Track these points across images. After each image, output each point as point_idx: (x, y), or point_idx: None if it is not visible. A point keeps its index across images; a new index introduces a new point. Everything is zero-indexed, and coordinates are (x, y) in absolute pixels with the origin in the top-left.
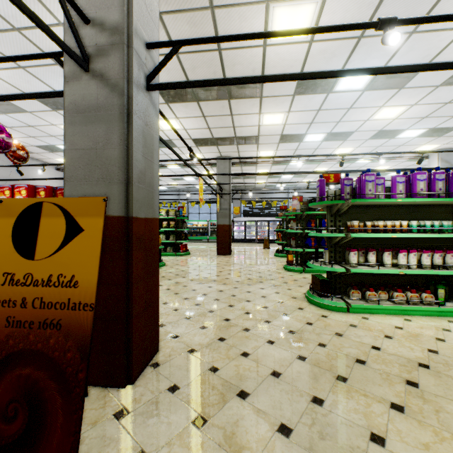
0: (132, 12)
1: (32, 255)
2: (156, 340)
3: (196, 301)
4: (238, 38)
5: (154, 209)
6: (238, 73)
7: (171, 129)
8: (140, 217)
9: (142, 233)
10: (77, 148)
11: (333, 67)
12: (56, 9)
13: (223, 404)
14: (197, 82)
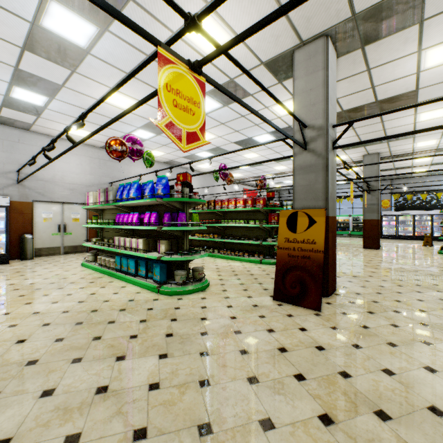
0: (328, 117)
1: (295, 231)
2: (335, 283)
3: (352, 274)
4: (393, 112)
5: (334, 211)
6: (389, 94)
7: None
8: (330, 216)
9: (331, 224)
10: (300, 185)
11: None
12: (266, 102)
13: (383, 311)
14: (364, 141)
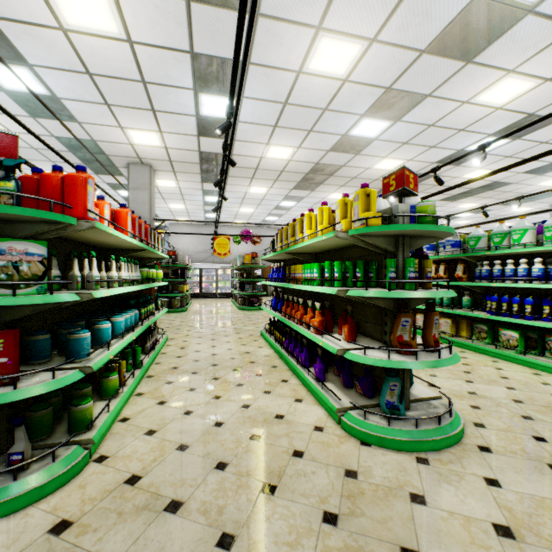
0: None
1: None
2: None
3: None
4: None
5: None
6: (477, 186)
7: (472, 206)
8: None
9: None
10: None
11: (541, 165)
12: None
13: None
14: None
